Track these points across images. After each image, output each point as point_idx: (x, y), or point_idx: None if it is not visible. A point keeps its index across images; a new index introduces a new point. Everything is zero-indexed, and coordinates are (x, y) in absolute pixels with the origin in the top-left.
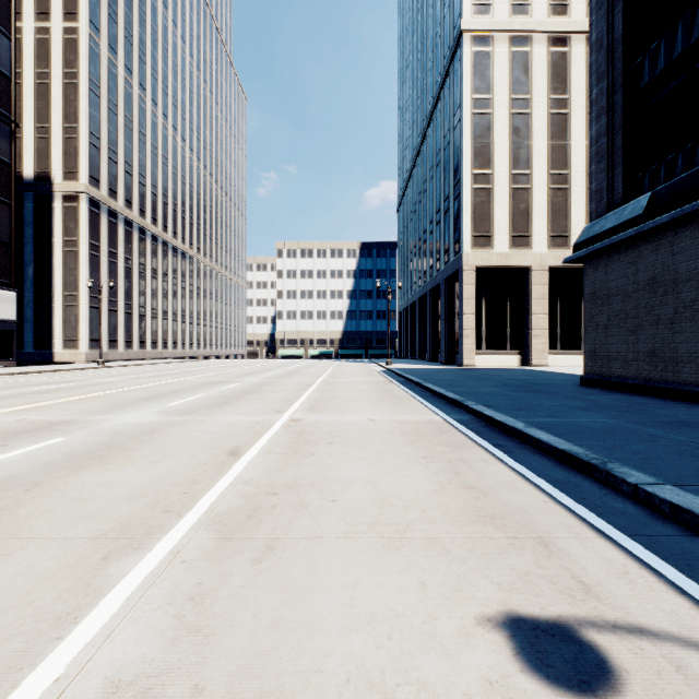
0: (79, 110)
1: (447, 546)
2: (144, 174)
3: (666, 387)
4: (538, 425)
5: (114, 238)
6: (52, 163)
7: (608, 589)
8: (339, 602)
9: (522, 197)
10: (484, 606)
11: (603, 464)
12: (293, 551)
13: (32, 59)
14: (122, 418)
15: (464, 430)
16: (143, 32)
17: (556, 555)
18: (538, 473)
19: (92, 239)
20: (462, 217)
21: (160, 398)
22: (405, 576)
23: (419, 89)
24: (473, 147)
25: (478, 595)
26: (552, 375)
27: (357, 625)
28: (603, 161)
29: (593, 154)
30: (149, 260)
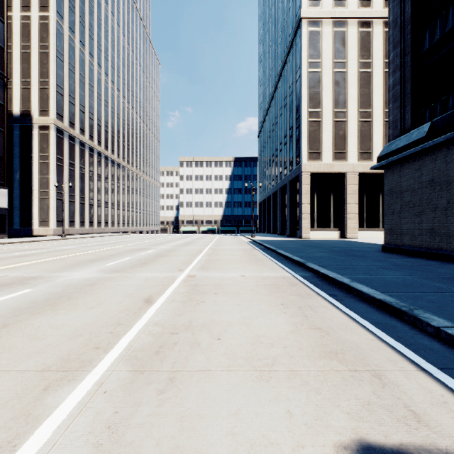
0: (49, 70)
1: (305, 378)
2: (93, 112)
3: (442, 253)
4: (359, 280)
5: (72, 154)
6: (32, 104)
7: (434, 417)
8: (224, 430)
9: (341, 126)
10: (339, 434)
11: (411, 311)
12: (188, 382)
13: (18, 36)
14: (73, 275)
15: (307, 284)
16: (92, 19)
17: (388, 386)
18: (364, 316)
19: (58, 155)
20: (301, 140)
21: (100, 260)
22: (275, 405)
23: (273, 56)
24: (308, 94)
25: (334, 424)
26: (361, 244)
27: (240, 453)
28: (397, 101)
29: (390, 97)
30: (95, 168)
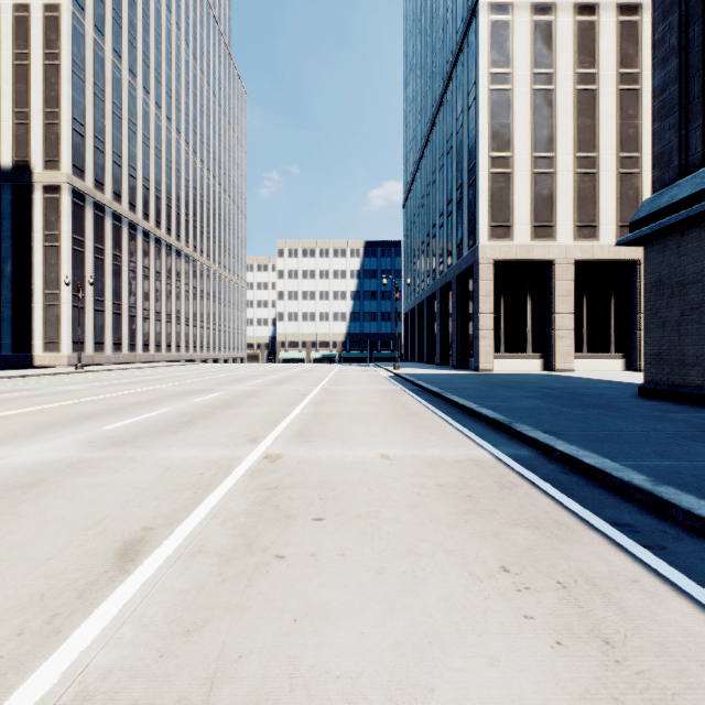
0: (60, 94)
1: None
2: (135, 166)
3: None
4: (667, 477)
5: (100, 233)
6: (32, 151)
7: None
8: None
9: (545, 182)
10: None
11: None
12: None
13: (10, 39)
14: (16, 454)
15: (539, 483)
16: (134, 14)
17: None
18: None
19: (75, 234)
20: (478, 205)
21: (106, 415)
22: None
23: (428, 73)
24: (490, 128)
25: None
26: (588, 382)
27: None
28: (672, 114)
29: (657, 108)
30: (140, 257)
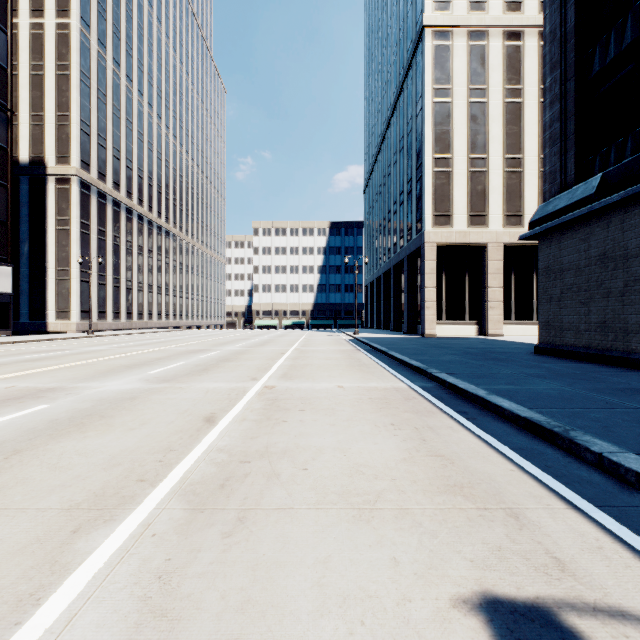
0: (70, 100)
1: (417, 518)
2: (131, 158)
3: (617, 355)
4: (499, 392)
5: (103, 218)
6: (46, 148)
7: (584, 566)
8: (309, 581)
9: (479, 179)
10: (458, 586)
11: (566, 432)
12: (264, 523)
13: (27, 52)
14: (106, 386)
15: (429, 397)
16: (130, 28)
17: (527, 528)
18: (503, 440)
19: (82, 218)
20: (424, 198)
21: (142, 365)
22: (377, 551)
23: (384, 80)
24: (434, 134)
25: (452, 573)
26: (507, 344)
27: (329, 608)
28: (556, 144)
29: (547, 138)
30: (135, 238)
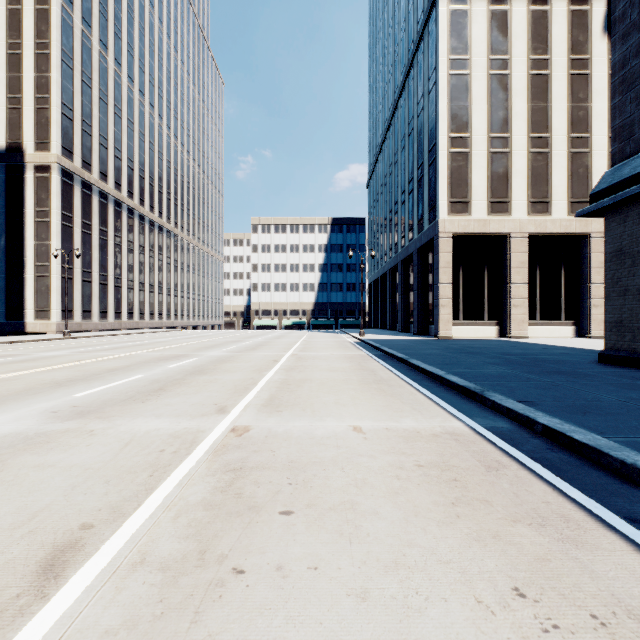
0: (50, 81)
1: None
2: (120, 148)
3: None
4: None
5: (88, 210)
6: (24, 133)
7: None
8: None
9: (501, 161)
10: None
11: None
12: None
13: (4, 30)
14: None
15: (528, 463)
16: (119, 9)
17: None
18: None
19: (64, 210)
20: (438, 183)
21: (79, 381)
22: None
23: (390, 62)
24: (450, 110)
25: None
26: (545, 348)
27: None
28: (634, 88)
29: (618, 83)
30: (125, 232)
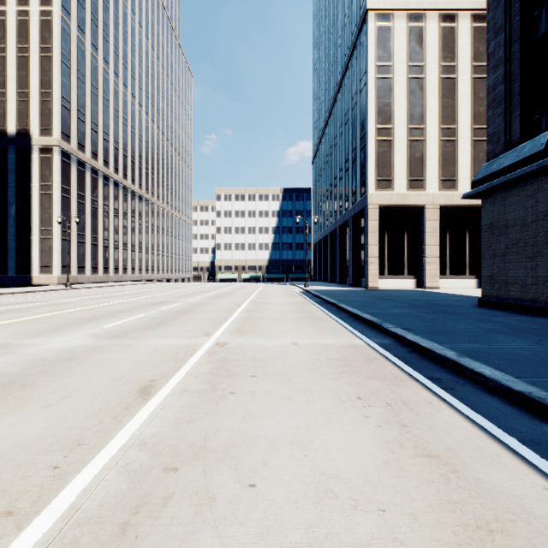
0: (52, 78)
1: None
2: (108, 132)
3: None
4: (469, 353)
5: (82, 183)
6: (31, 121)
7: None
8: None
9: (417, 147)
10: None
11: None
12: None
13: (14, 36)
14: (52, 342)
15: (391, 358)
16: (107, 17)
17: None
18: (503, 426)
19: (63, 184)
20: (368, 164)
21: (101, 318)
22: None
23: (331, 62)
24: (377, 106)
25: None
26: (446, 296)
27: None
28: (500, 106)
29: (490, 101)
30: (111, 202)
